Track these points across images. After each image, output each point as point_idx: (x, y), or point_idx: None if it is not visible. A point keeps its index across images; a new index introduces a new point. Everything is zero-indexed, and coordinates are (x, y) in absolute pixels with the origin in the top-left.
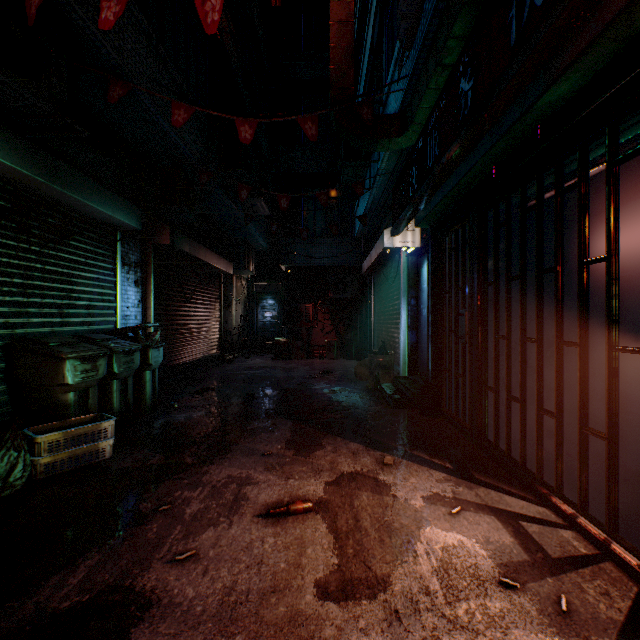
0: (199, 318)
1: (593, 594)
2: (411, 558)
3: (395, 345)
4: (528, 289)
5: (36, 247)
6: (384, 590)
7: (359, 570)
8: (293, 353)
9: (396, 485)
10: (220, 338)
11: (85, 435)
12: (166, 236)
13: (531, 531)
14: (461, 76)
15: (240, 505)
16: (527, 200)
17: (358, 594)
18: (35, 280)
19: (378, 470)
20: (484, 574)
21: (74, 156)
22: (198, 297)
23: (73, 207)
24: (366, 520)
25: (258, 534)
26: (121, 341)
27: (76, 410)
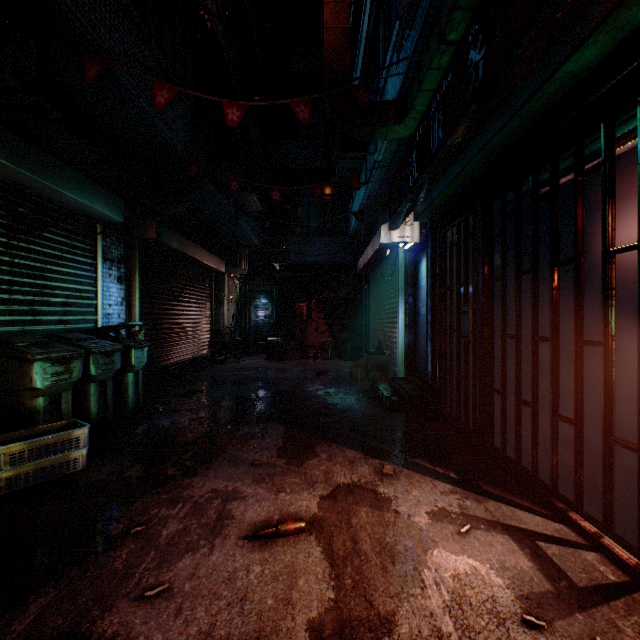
0: (188, 317)
1: (632, 635)
2: (418, 590)
3: (392, 345)
4: None
5: (3, 238)
6: (389, 633)
7: (359, 607)
8: (287, 353)
9: (397, 499)
10: (211, 338)
11: (54, 445)
12: (152, 230)
13: (551, 553)
14: (470, 47)
15: (224, 525)
16: (539, 187)
17: (358, 639)
18: (2, 274)
19: (377, 481)
20: (503, 610)
21: (49, 141)
22: (187, 295)
23: (46, 196)
24: (366, 542)
25: (243, 561)
26: (100, 341)
27: (46, 417)
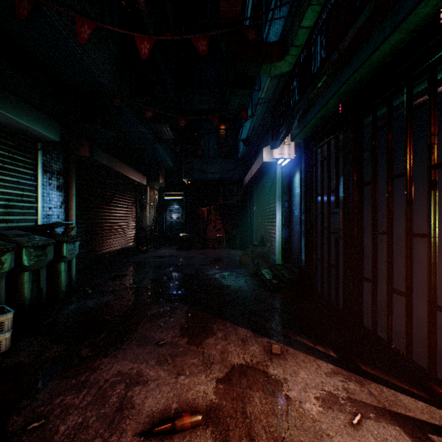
0: (118, 218)
1: None
2: None
3: (271, 239)
4: (397, 189)
5: None
6: None
7: None
8: (192, 245)
9: (287, 381)
10: (136, 234)
11: None
12: (85, 150)
13: None
14: None
15: (122, 417)
16: (413, 98)
17: None
18: None
19: (267, 361)
20: None
21: None
22: (117, 201)
23: None
24: (261, 438)
25: None
26: (35, 237)
27: None
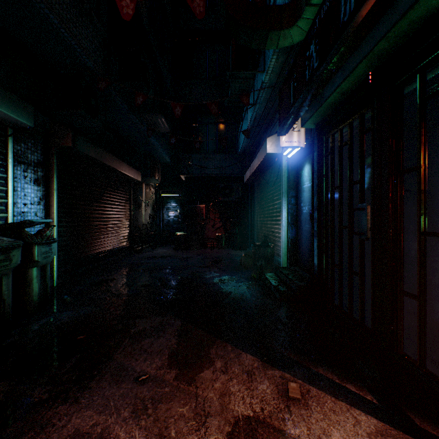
0: (109, 216)
1: None
2: None
3: (275, 239)
4: None
5: None
6: None
7: None
8: (190, 244)
9: None
10: (130, 233)
11: None
12: (68, 139)
13: None
14: None
15: None
16: None
17: None
18: None
19: (284, 412)
20: None
21: None
22: (108, 198)
23: None
24: None
25: None
26: None
27: None
